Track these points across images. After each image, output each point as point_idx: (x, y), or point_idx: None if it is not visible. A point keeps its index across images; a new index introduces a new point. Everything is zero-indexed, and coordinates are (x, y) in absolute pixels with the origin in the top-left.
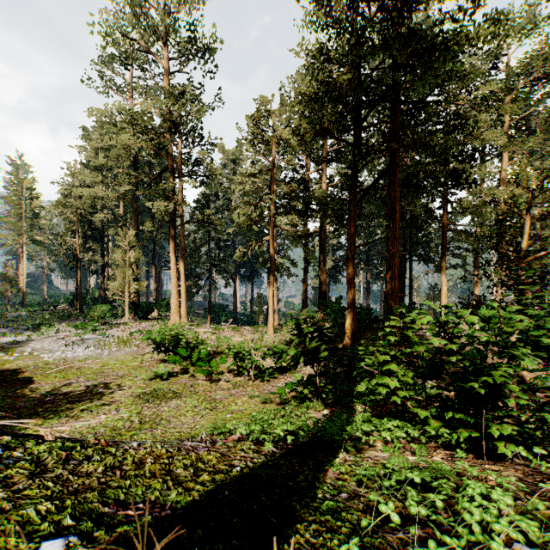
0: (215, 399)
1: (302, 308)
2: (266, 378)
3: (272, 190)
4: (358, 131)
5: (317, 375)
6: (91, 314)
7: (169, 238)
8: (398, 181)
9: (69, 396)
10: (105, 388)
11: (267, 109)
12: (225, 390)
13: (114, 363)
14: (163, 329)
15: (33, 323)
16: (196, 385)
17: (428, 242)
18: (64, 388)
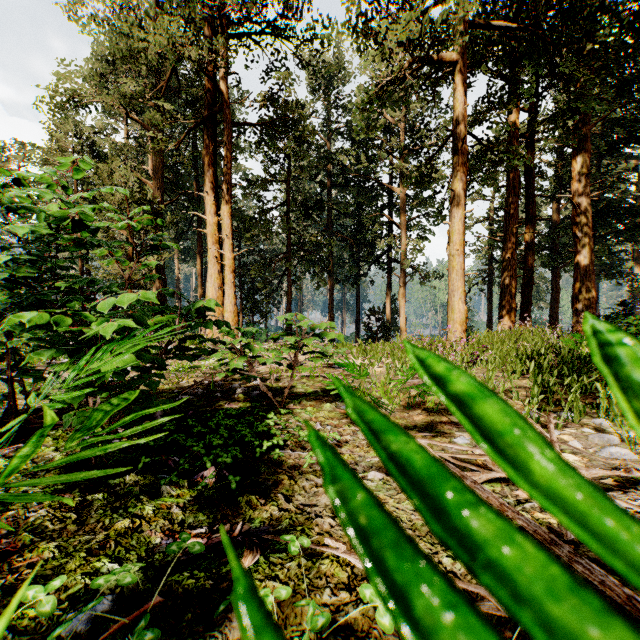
0: None
1: (504, 303)
2: None
3: None
4: None
5: None
6: None
7: (203, 160)
8: None
9: None
10: None
11: None
12: None
13: None
14: None
15: None
16: None
17: None
18: None
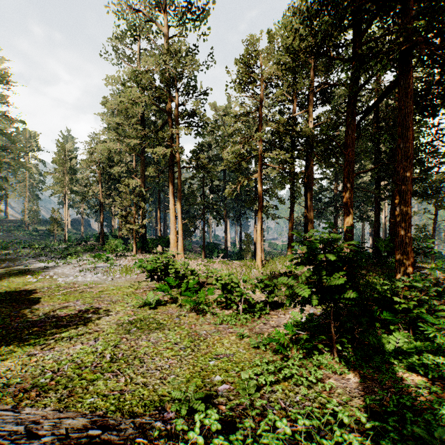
0: (199, 335)
1: (289, 244)
2: (257, 314)
3: (260, 129)
4: (358, 46)
5: (331, 319)
6: (106, 247)
7: (168, 182)
8: (411, 93)
9: (60, 319)
10: (95, 312)
11: (255, 50)
12: (211, 325)
13: (112, 289)
14: (155, 258)
15: (64, 253)
16: (182, 316)
17: (424, 178)
18: (59, 311)
